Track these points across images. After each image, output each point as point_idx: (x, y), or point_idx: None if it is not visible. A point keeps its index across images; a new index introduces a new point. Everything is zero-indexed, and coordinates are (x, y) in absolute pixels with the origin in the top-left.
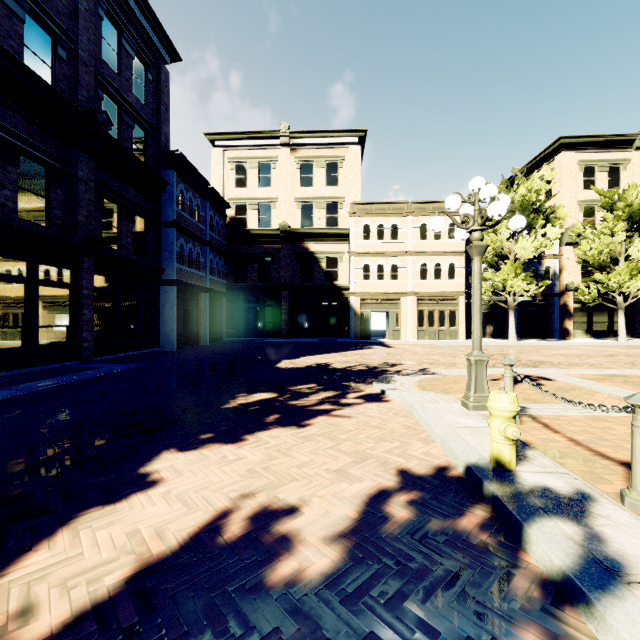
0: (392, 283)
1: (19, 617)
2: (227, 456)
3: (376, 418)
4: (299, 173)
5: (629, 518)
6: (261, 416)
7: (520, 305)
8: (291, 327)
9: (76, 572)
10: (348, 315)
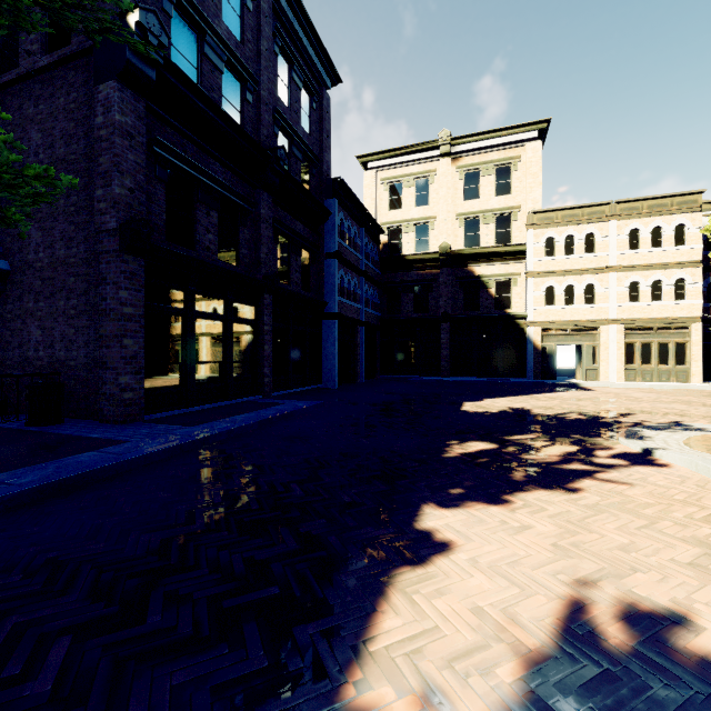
0: (586, 308)
1: (432, 702)
2: (506, 521)
3: (674, 489)
4: (462, 185)
5: None
6: (502, 472)
7: None
8: (452, 364)
9: (451, 653)
10: (524, 349)
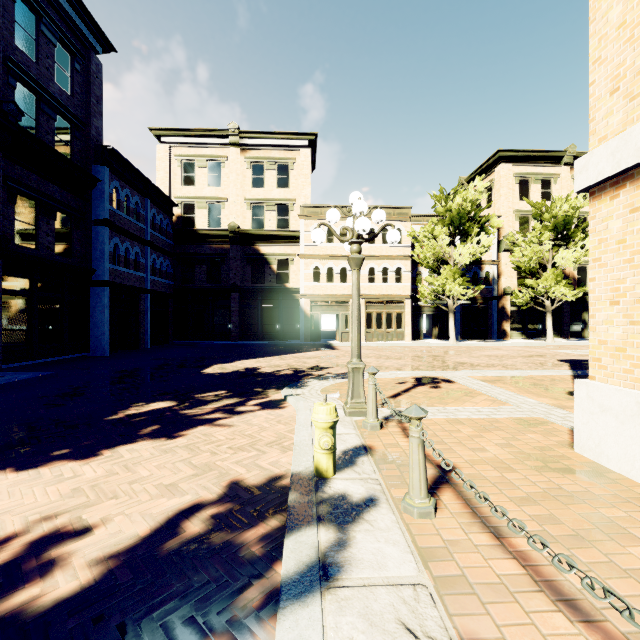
0: (341, 286)
1: None
2: (64, 474)
3: (256, 426)
4: (249, 174)
5: (391, 522)
6: (139, 428)
7: (463, 308)
8: (241, 329)
9: None
10: (299, 317)
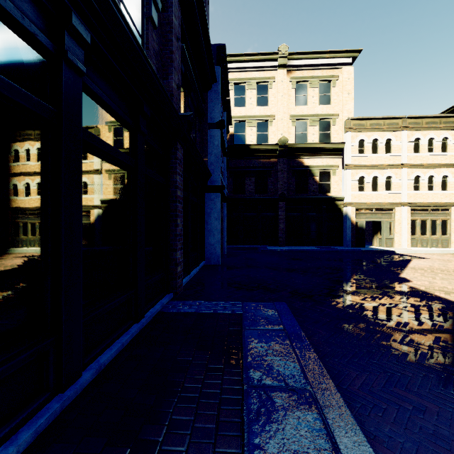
0: (386, 194)
1: None
2: None
3: None
4: (294, 93)
5: None
6: None
7: None
8: (286, 235)
9: None
10: (341, 224)
